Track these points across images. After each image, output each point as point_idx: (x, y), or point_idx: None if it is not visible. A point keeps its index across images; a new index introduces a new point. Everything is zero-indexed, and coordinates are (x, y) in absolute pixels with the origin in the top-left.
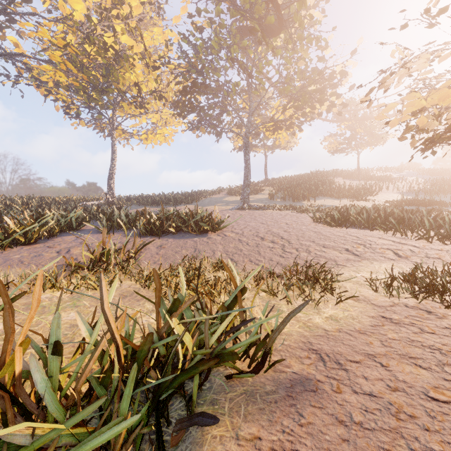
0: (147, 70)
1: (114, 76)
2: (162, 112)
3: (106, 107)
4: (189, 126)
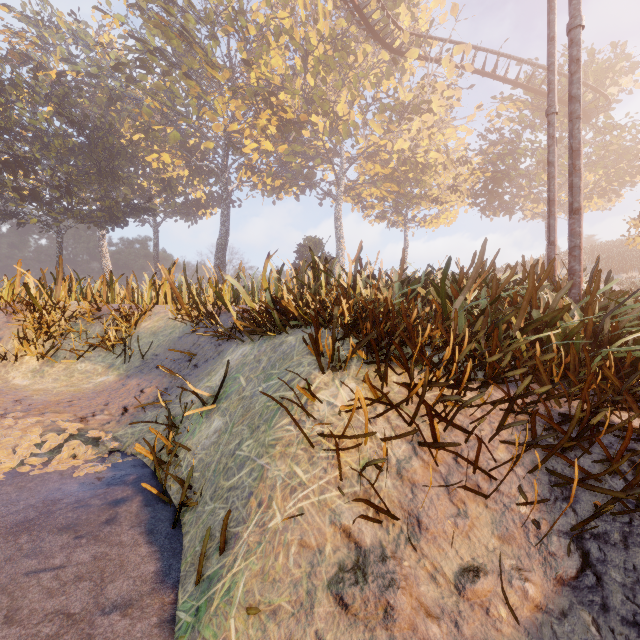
0: (447, 172)
1: (424, 186)
2: (453, 201)
3: (408, 208)
4: (482, 211)
